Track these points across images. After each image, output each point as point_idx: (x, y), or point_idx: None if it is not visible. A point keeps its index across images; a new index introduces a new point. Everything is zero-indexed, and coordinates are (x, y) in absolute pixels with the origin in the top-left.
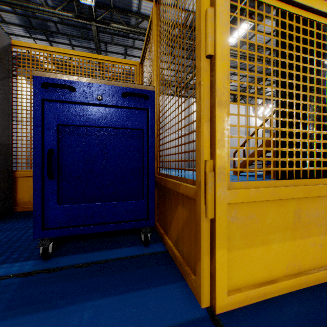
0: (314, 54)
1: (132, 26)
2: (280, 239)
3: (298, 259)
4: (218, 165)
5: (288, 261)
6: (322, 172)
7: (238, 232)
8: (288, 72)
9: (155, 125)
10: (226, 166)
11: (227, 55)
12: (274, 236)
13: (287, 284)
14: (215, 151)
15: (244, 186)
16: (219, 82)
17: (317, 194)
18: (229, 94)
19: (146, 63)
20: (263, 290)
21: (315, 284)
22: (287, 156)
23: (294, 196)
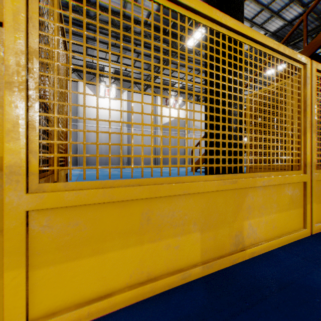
0: (170, 44)
1: (91, 17)
2: (121, 246)
3: (147, 265)
4: (8, 163)
5: (132, 269)
6: (240, 169)
7: (53, 243)
8: (213, 73)
9: (49, 117)
10: (23, 164)
11: (34, 27)
12: (111, 243)
13: (126, 297)
14: (4, 145)
15: (63, 187)
16: (10, 57)
17: (168, 194)
18: (37, 76)
19: (61, 49)
20: (88, 309)
21: (165, 290)
22: (132, 152)
23: (135, 197)
